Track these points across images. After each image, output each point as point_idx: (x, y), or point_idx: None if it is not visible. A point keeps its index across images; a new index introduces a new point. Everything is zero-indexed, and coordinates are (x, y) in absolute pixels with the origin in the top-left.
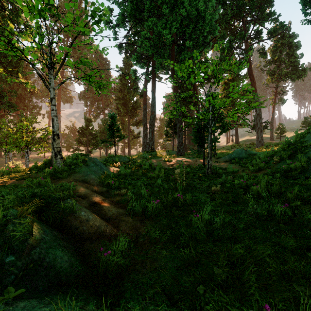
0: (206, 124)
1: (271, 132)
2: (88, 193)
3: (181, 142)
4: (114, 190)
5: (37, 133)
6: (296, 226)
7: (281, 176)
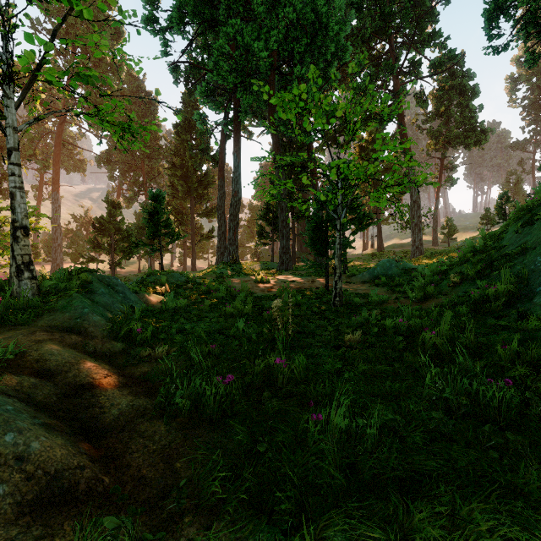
0: (331, 213)
1: (434, 233)
2: (69, 361)
3: (286, 247)
4: (142, 347)
5: (1, 226)
6: (534, 432)
7: (470, 311)
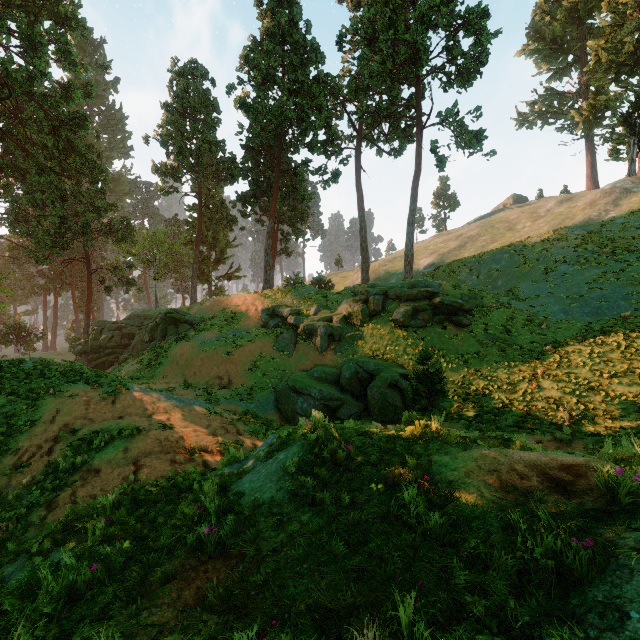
0: None
1: None
2: None
3: None
4: None
5: None
6: None
7: None
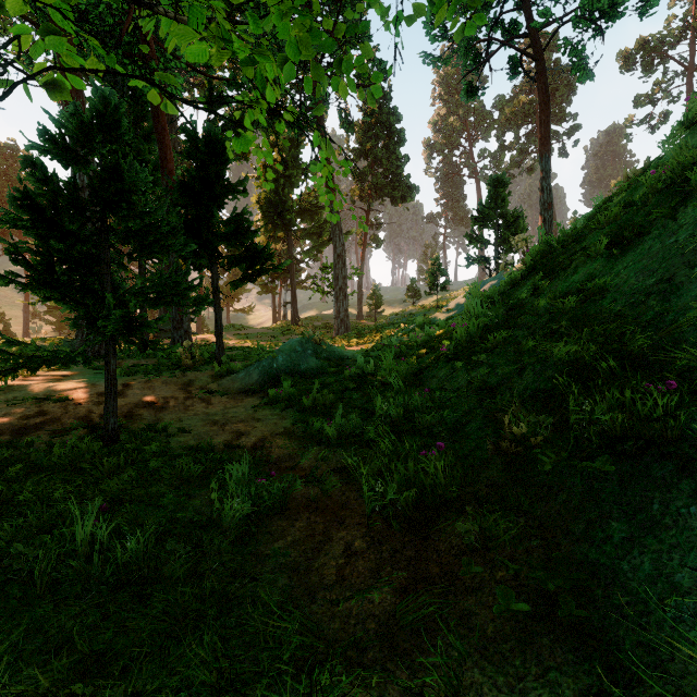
0: None
1: (359, 304)
2: None
3: None
4: None
5: None
6: None
7: None
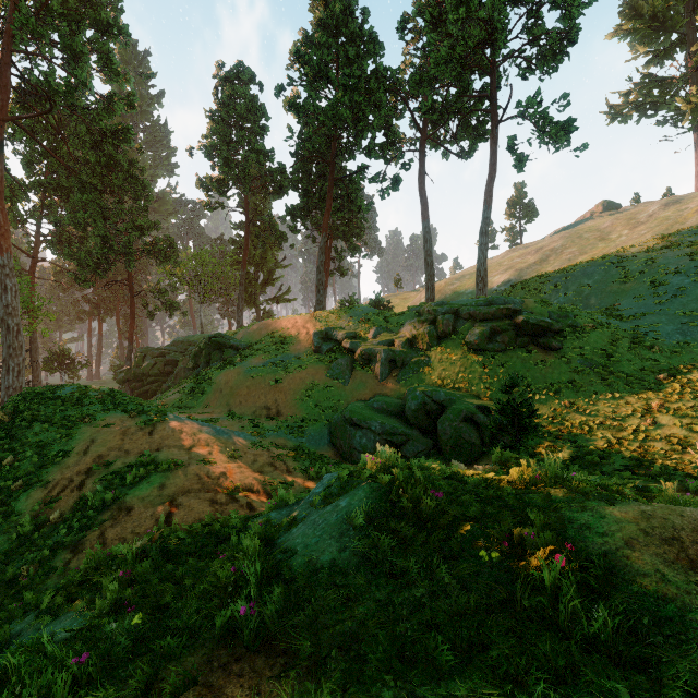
0: None
1: None
2: None
3: None
4: None
5: None
6: None
7: None
